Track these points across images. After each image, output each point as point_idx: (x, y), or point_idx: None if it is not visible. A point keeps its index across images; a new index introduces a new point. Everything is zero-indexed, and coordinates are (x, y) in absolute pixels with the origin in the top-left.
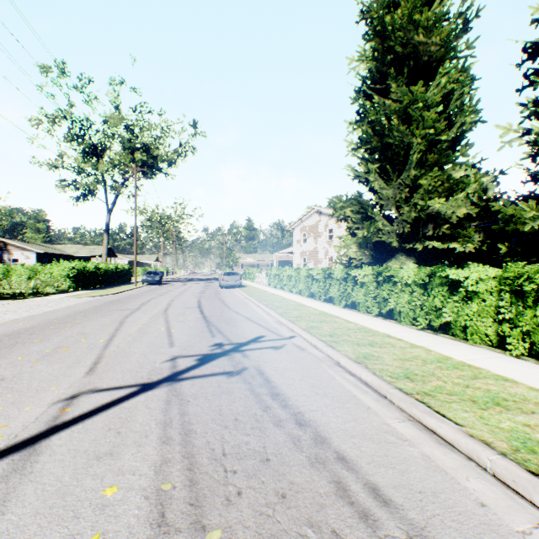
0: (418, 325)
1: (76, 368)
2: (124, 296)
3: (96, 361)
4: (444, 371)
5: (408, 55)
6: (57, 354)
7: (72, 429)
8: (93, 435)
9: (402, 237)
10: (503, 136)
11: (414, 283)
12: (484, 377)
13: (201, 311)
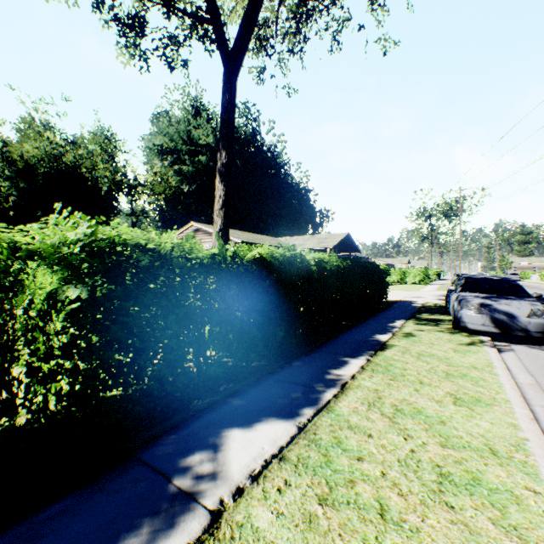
0: None
1: None
2: None
3: None
4: None
5: None
6: None
7: None
8: None
9: None
10: None
11: None
12: None
13: None
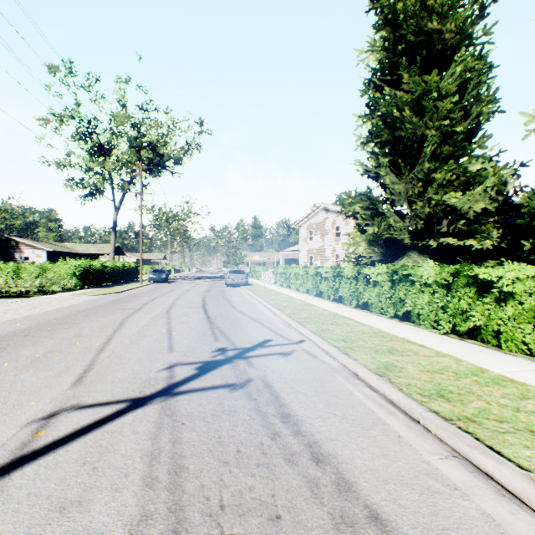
0: (438, 328)
1: (63, 377)
2: (129, 294)
3: (86, 369)
4: (483, 388)
5: (420, 43)
6: (47, 359)
7: (39, 461)
8: (63, 472)
9: (414, 234)
10: (528, 124)
11: (435, 282)
12: (534, 397)
13: (205, 311)
